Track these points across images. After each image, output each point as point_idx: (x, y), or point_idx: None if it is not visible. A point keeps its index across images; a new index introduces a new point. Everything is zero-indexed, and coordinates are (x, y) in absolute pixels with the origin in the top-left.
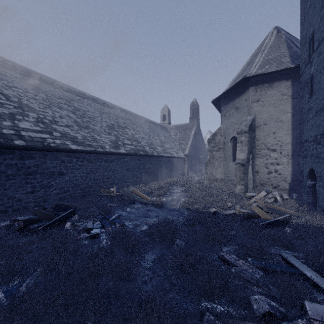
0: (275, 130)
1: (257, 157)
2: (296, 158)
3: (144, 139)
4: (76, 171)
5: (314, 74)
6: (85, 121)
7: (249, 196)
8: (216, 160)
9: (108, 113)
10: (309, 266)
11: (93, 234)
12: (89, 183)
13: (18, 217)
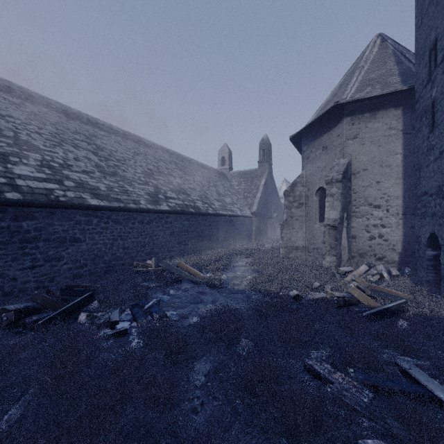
0: (380, 178)
1: (354, 217)
2: (410, 218)
3: (194, 191)
4: (97, 236)
5: (437, 98)
6: (111, 166)
7: (343, 271)
8: (296, 221)
9: (144, 154)
10: (440, 382)
11: (120, 331)
12: (116, 253)
13: (9, 306)
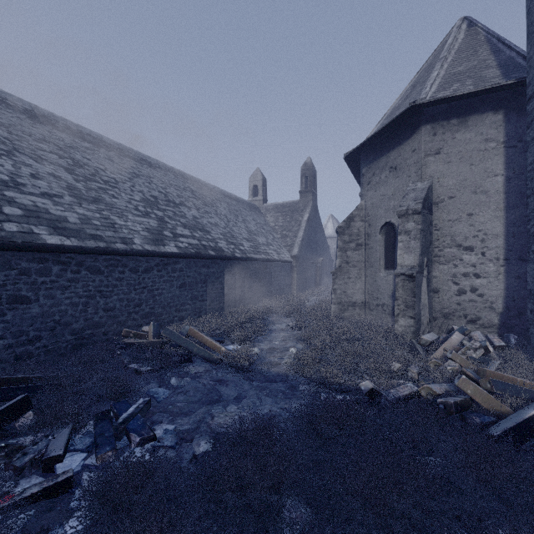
0: (472, 209)
1: (436, 262)
2: (515, 265)
3: (217, 228)
4: (59, 293)
5: None
6: (93, 188)
7: (428, 341)
8: (354, 267)
9: (147, 176)
10: None
11: (55, 483)
12: (93, 317)
13: None
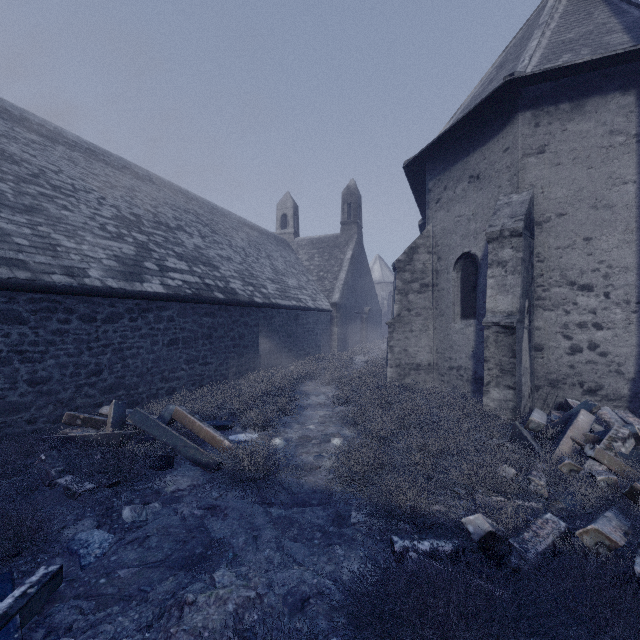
0: (591, 231)
1: (539, 308)
2: None
3: (229, 263)
4: None
5: None
6: (30, 193)
7: (540, 425)
8: (418, 316)
9: (130, 189)
10: None
11: None
12: (7, 395)
13: None
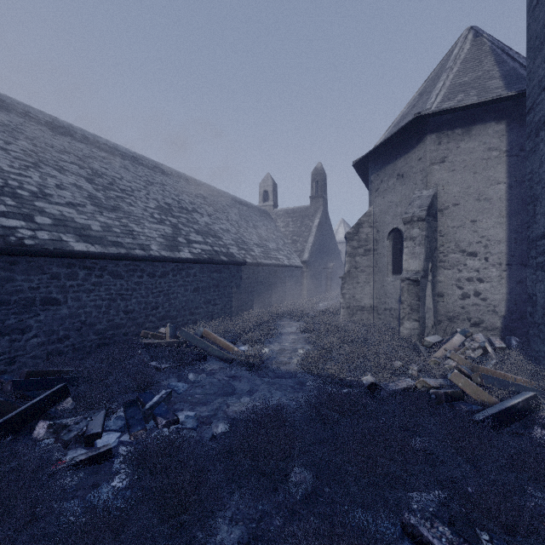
0: (476, 216)
1: (441, 267)
2: (516, 270)
3: (228, 234)
4: (85, 296)
5: None
6: (112, 197)
7: (430, 343)
8: (362, 272)
9: (161, 183)
10: None
11: (98, 453)
12: (115, 318)
13: None
